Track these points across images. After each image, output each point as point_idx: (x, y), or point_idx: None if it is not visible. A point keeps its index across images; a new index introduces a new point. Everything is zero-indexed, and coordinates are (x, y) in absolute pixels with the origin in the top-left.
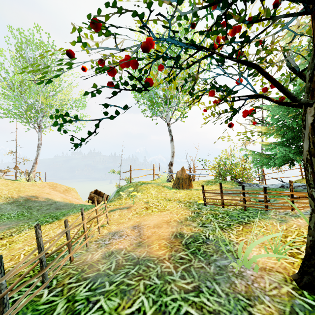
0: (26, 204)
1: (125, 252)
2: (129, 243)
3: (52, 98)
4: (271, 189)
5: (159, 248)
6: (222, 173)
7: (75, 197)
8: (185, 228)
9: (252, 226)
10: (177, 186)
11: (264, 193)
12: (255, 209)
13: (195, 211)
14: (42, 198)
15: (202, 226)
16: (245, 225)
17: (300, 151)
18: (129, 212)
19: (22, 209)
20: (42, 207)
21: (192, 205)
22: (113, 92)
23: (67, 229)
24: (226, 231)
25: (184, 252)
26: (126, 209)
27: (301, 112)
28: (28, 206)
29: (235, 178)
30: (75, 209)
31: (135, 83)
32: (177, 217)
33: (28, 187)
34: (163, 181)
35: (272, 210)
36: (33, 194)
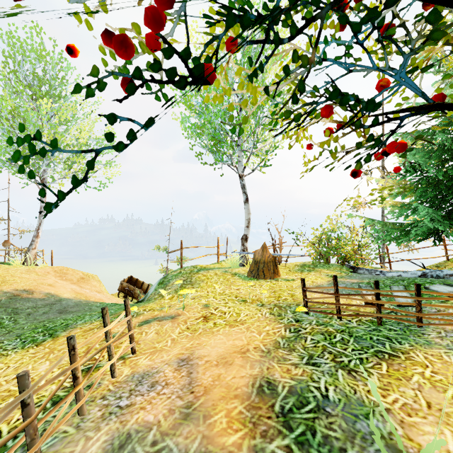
0: (11, 306)
1: (155, 438)
2: (167, 407)
3: (62, 136)
4: (407, 280)
5: (228, 425)
6: (324, 253)
7: (96, 290)
8: (277, 368)
9: (404, 362)
10: (255, 274)
11: (416, 295)
12: (397, 322)
13: (290, 327)
14: (40, 293)
15: (308, 362)
16: (390, 361)
17: (452, 219)
18: (174, 326)
19: (2, 314)
20: (36, 310)
21: (284, 314)
22: (127, 92)
23: (25, 394)
24: (358, 376)
25: (283, 441)
26: (169, 320)
27: (451, 157)
28: (13, 308)
29: (344, 260)
30: (88, 315)
31: (174, 71)
32: (260, 340)
33: (20, 275)
34: (233, 266)
35: (430, 327)
36: (25, 287)
